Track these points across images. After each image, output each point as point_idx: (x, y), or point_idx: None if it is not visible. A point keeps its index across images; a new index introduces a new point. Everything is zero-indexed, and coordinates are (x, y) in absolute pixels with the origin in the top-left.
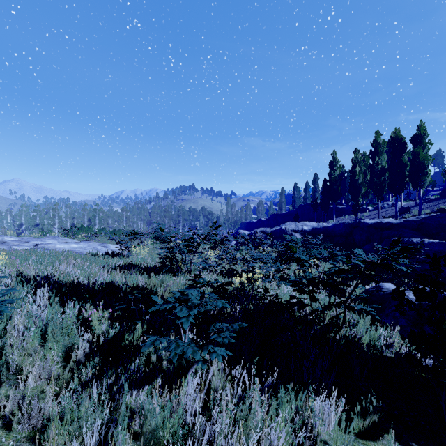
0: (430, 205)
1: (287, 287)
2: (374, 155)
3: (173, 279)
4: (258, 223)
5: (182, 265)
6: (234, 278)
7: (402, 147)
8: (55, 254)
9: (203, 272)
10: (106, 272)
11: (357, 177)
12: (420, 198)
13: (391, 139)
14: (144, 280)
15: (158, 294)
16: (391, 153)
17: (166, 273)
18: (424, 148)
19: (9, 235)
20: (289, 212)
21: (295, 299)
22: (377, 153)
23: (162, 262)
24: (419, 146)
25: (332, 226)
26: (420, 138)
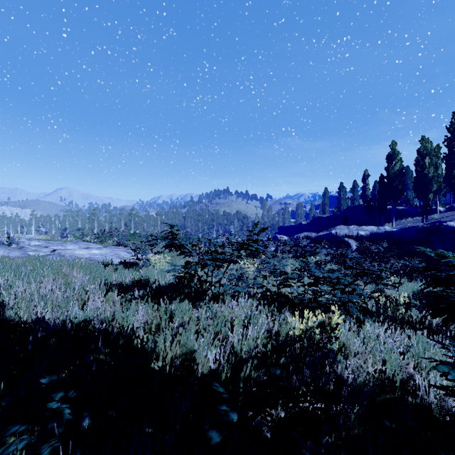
0: None
1: (373, 328)
2: (451, 142)
3: (192, 311)
4: (297, 227)
5: (208, 287)
6: (292, 319)
7: None
8: (57, 263)
9: (237, 296)
10: (99, 296)
11: (426, 170)
12: None
13: None
14: (149, 311)
15: (160, 347)
16: None
17: (183, 299)
18: None
19: (42, 239)
20: (334, 215)
21: (412, 366)
22: None
23: (178, 282)
24: None
25: (399, 231)
26: None
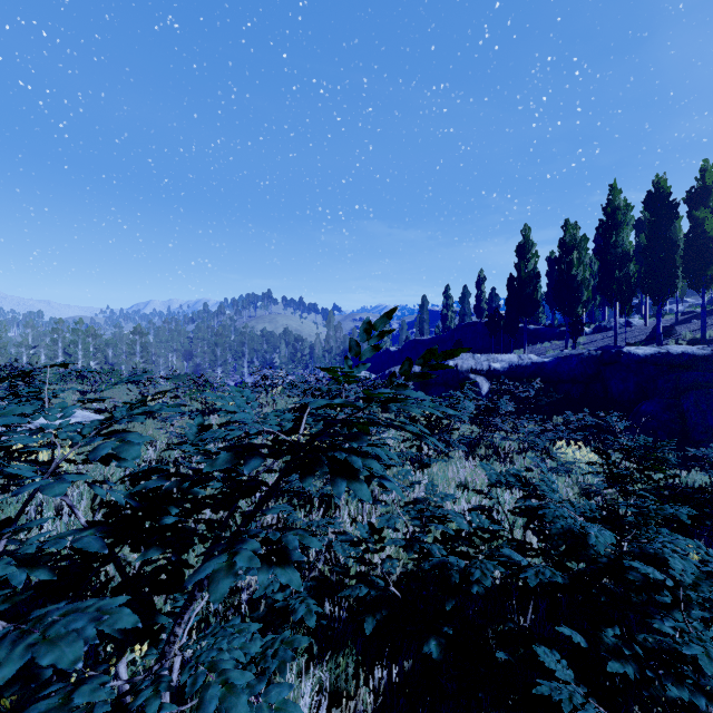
0: (709, 323)
1: None
2: (608, 230)
3: None
4: (383, 356)
5: None
6: None
7: (670, 210)
8: None
9: None
10: None
11: (574, 270)
12: (704, 309)
13: (650, 195)
14: None
15: None
16: (650, 222)
17: None
18: (712, 213)
19: None
20: (438, 338)
21: None
22: (614, 225)
23: None
24: (703, 209)
25: (554, 362)
26: (706, 192)
